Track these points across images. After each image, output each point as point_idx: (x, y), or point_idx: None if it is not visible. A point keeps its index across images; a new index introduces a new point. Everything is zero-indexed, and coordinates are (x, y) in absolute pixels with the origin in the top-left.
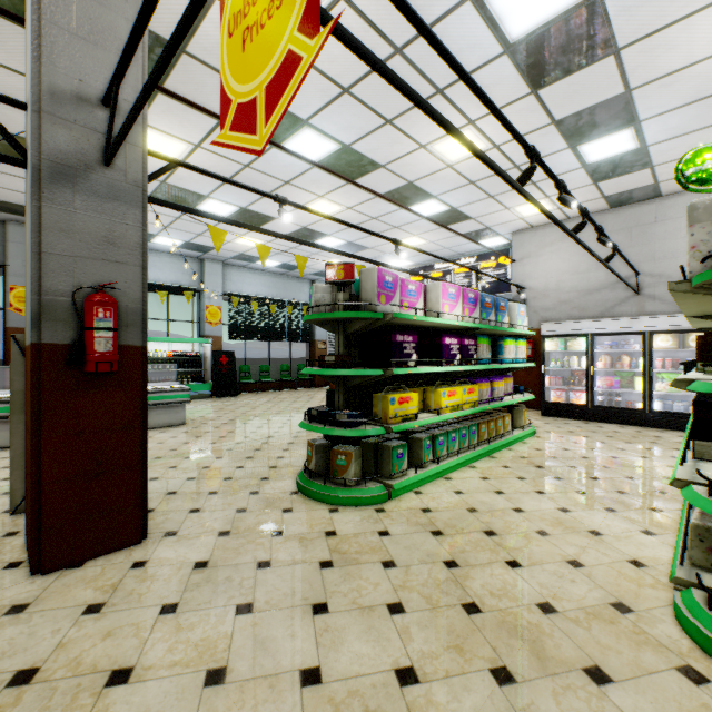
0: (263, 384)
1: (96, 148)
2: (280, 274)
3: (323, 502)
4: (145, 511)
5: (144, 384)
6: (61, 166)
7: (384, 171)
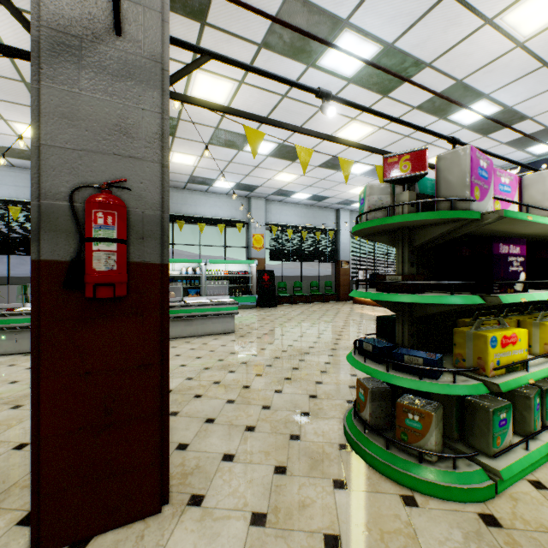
0: (296, 297)
1: (105, 13)
2: (310, 205)
3: (387, 476)
4: (166, 468)
5: (164, 310)
6: (63, 35)
7: (428, 72)
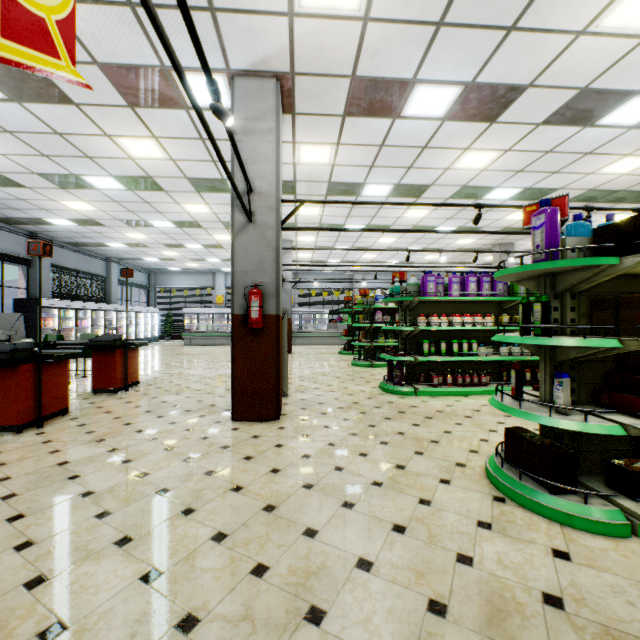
0: None
1: None
2: None
3: None
4: None
5: None
6: None
7: None
